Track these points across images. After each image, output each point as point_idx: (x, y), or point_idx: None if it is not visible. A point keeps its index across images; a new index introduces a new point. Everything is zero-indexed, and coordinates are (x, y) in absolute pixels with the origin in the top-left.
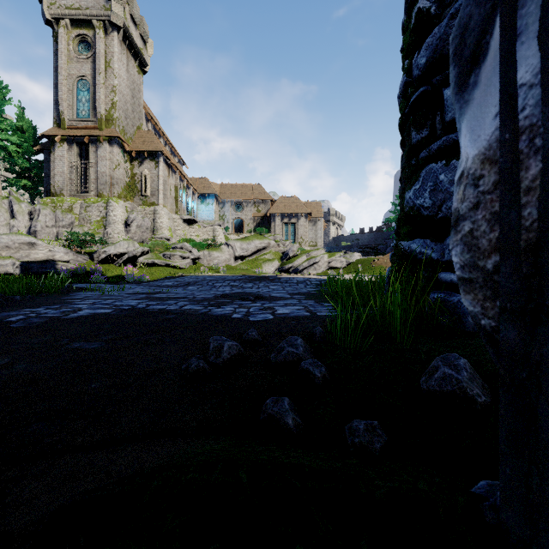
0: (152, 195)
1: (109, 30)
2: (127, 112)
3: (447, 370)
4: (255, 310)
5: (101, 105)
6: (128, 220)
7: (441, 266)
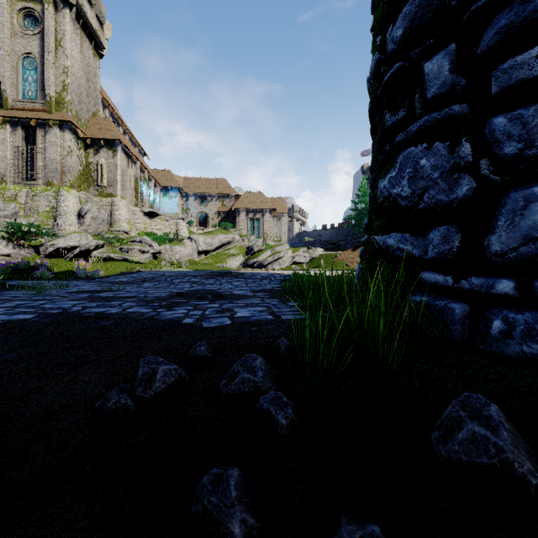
0: (109, 185)
1: (60, 6)
2: (81, 96)
3: (478, 428)
4: (211, 313)
5: (51, 86)
6: (81, 212)
7: (422, 264)
